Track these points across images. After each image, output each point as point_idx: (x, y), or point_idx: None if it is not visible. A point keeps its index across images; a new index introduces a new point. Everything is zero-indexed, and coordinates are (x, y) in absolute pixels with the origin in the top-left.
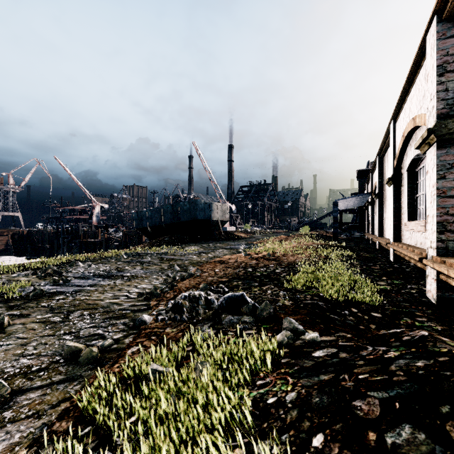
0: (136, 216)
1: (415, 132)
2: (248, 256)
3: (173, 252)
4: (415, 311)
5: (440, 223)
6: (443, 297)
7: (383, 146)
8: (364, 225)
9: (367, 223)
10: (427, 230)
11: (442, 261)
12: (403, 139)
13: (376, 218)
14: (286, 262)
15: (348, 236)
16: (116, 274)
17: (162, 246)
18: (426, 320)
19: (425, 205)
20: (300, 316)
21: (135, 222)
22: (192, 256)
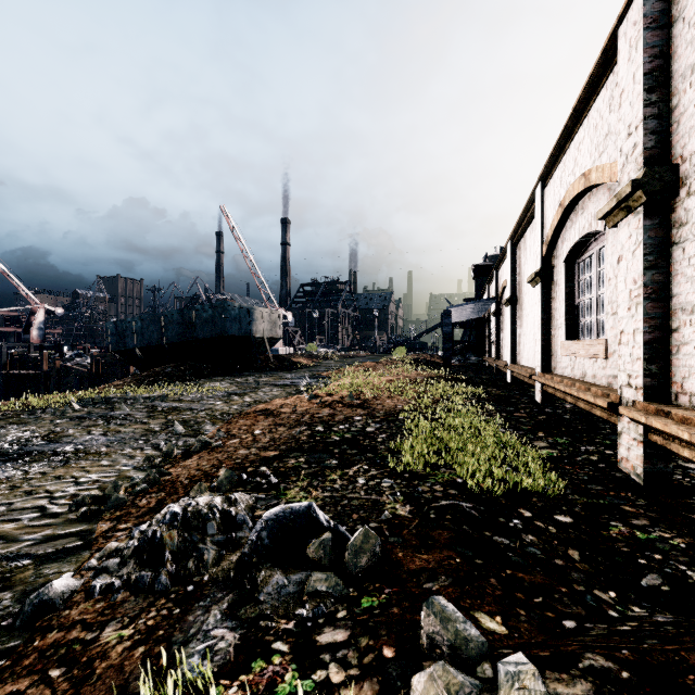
0: (113, 329)
1: (581, 199)
2: (315, 400)
3: (178, 394)
4: (620, 504)
5: (649, 345)
6: (654, 472)
7: (519, 226)
8: (483, 345)
9: (488, 343)
10: (620, 357)
11: (661, 411)
12: (561, 210)
13: (503, 335)
14: (381, 410)
15: (462, 362)
16: (41, 448)
17: (160, 383)
18: (650, 525)
19: (596, 315)
20: (438, 551)
21: (110, 339)
22: (214, 401)
